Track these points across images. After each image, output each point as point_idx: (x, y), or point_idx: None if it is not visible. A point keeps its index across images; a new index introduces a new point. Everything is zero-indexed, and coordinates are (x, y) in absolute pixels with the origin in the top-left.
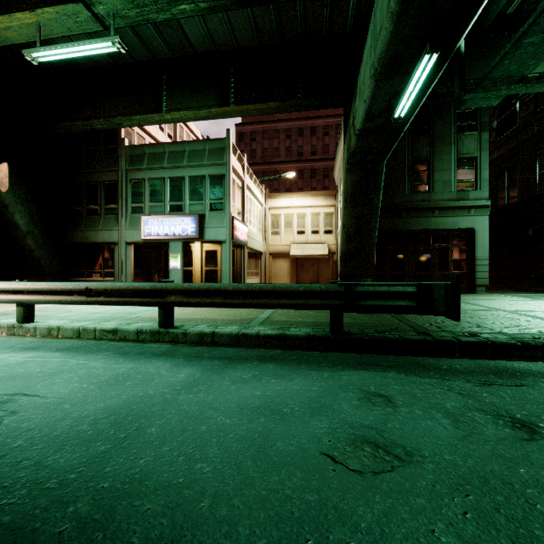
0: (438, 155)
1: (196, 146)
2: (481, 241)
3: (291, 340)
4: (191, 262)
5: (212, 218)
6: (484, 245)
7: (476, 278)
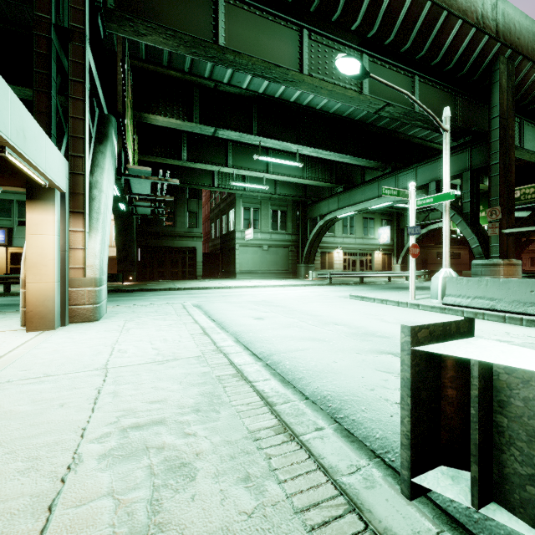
0: (179, 208)
1: None
2: (199, 254)
3: None
4: None
5: (20, 231)
6: (200, 255)
7: (197, 272)
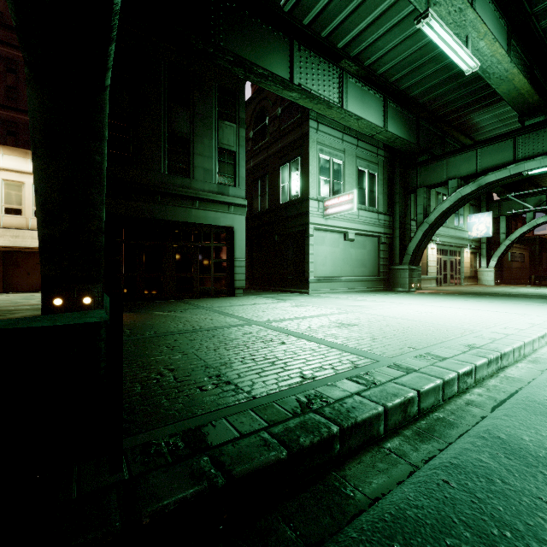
0: (199, 136)
1: None
2: (240, 242)
3: None
4: None
5: None
6: (242, 245)
7: (235, 280)
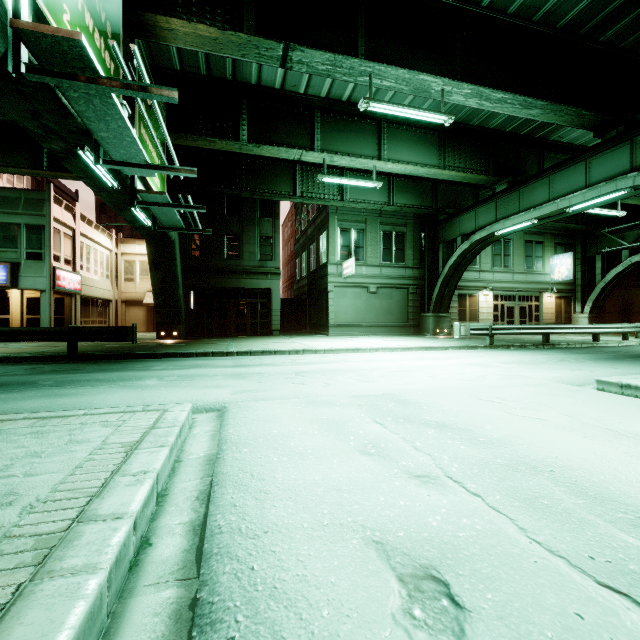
0: (246, 232)
1: (9, 193)
2: (276, 298)
3: (40, 359)
4: (8, 309)
5: (29, 267)
6: (277, 301)
7: (272, 325)
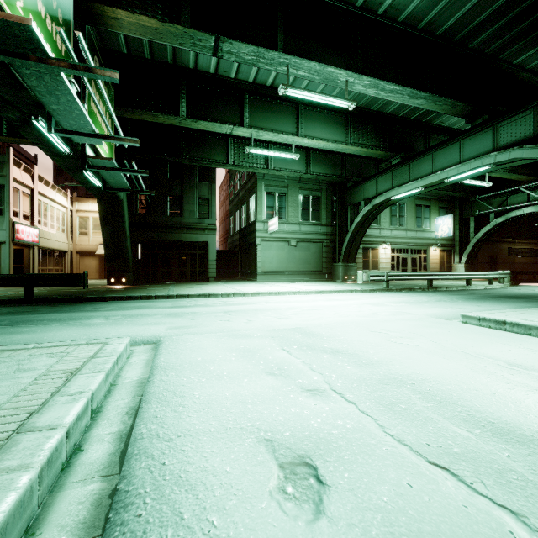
0: (186, 193)
1: None
2: (212, 250)
3: None
4: None
5: None
6: (213, 252)
7: (209, 272)
